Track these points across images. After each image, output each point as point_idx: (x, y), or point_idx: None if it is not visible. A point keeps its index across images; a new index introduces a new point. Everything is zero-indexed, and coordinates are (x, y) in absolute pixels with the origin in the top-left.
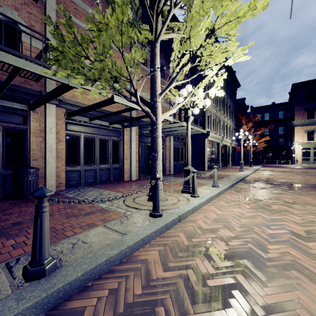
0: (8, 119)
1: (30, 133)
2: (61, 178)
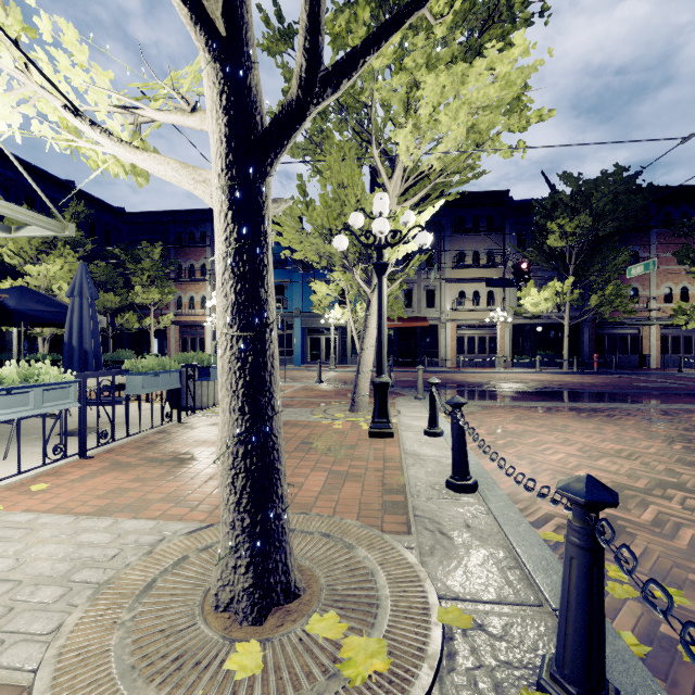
0: (632, 332)
1: (642, 337)
2: (657, 361)
